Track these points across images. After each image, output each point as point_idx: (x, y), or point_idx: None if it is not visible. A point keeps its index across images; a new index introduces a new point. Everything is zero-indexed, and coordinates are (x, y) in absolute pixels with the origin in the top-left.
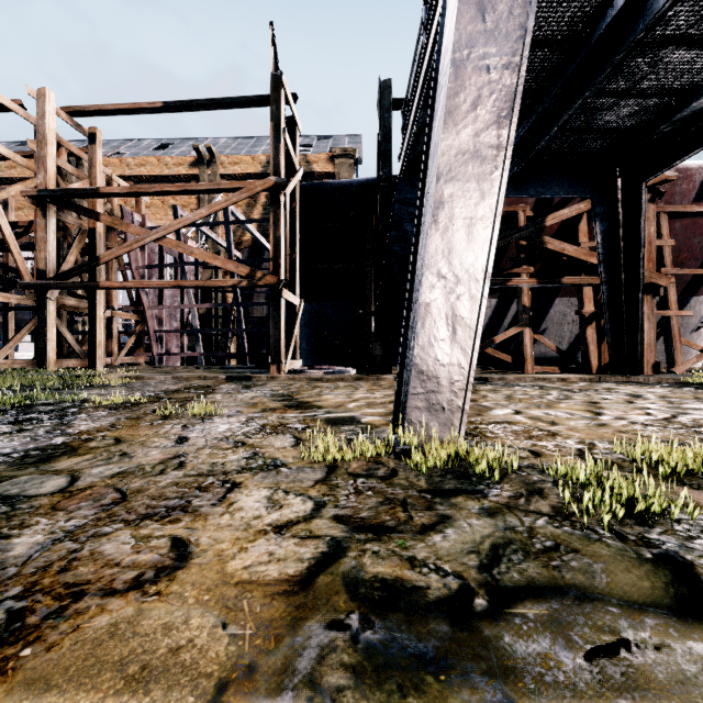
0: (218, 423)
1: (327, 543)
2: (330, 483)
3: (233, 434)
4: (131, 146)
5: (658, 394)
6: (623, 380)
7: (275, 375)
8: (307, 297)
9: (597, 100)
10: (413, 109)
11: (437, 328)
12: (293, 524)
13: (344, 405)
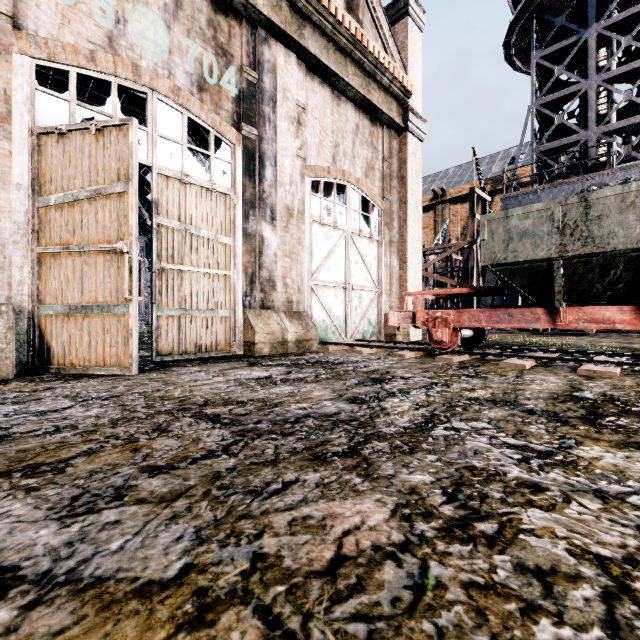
0: None
1: None
2: None
3: None
4: None
5: None
6: None
7: None
8: None
9: None
10: None
11: None
12: None
13: None
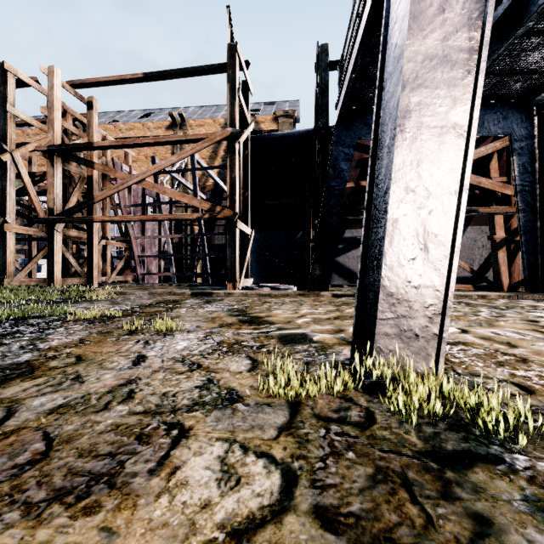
0: (177, 339)
1: None
2: (296, 434)
3: (190, 353)
4: (123, 116)
5: None
6: (539, 298)
7: (231, 291)
8: (256, 228)
9: (523, 41)
10: (351, 57)
11: (407, 247)
12: (256, 527)
13: (293, 321)
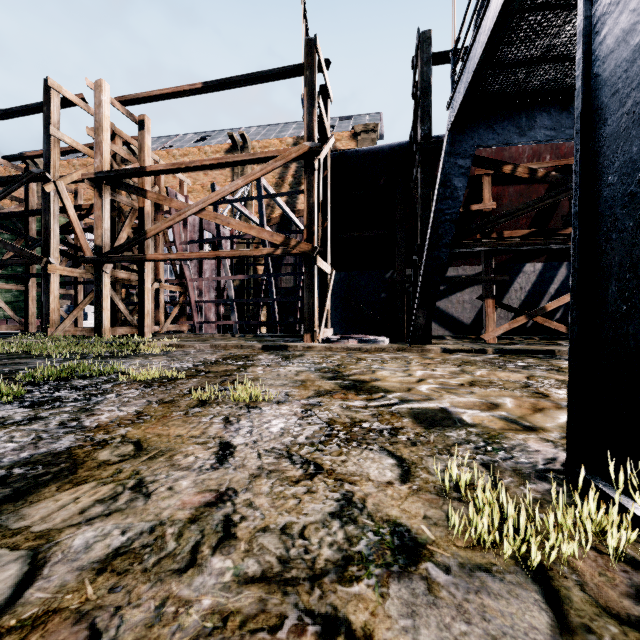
0: (268, 415)
1: None
2: None
3: (294, 441)
4: (176, 140)
5: None
6: None
7: (310, 344)
8: (335, 266)
9: None
10: (479, 33)
11: None
12: None
13: (414, 388)
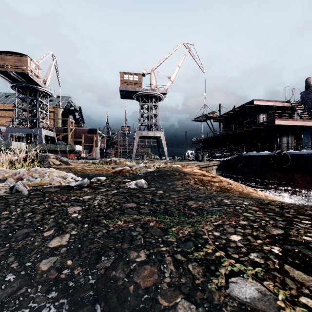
0: None
1: None
2: None
3: None
4: None
5: None
6: None
7: None
8: None
9: None
10: None
11: None
12: None
13: None
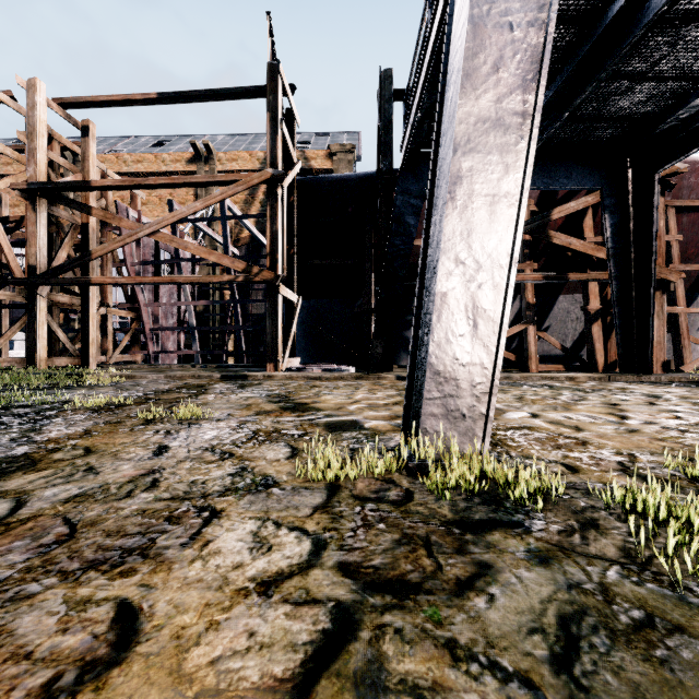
0: (205, 429)
1: (331, 612)
2: (331, 511)
3: (220, 442)
4: (128, 143)
5: (678, 395)
6: (634, 379)
7: (271, 373)
8: (305, 293)
9: (610, 84)
10: (417, 93)
11: (456, 322)
12: (285, 578)
13: (344, 407)
